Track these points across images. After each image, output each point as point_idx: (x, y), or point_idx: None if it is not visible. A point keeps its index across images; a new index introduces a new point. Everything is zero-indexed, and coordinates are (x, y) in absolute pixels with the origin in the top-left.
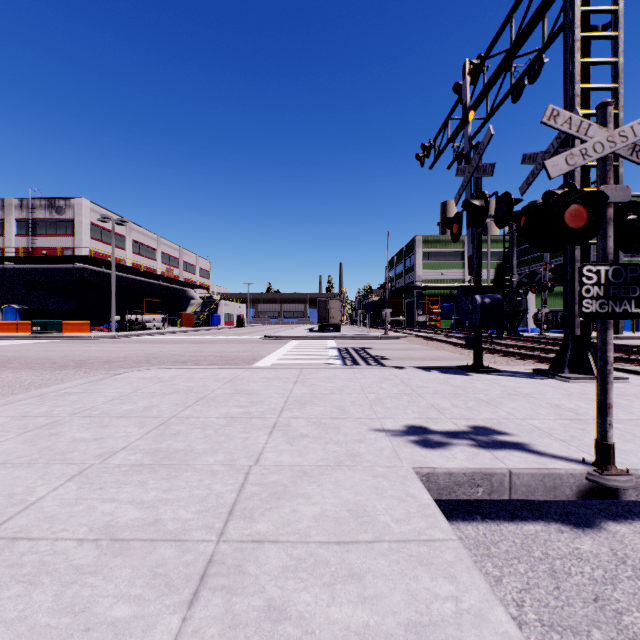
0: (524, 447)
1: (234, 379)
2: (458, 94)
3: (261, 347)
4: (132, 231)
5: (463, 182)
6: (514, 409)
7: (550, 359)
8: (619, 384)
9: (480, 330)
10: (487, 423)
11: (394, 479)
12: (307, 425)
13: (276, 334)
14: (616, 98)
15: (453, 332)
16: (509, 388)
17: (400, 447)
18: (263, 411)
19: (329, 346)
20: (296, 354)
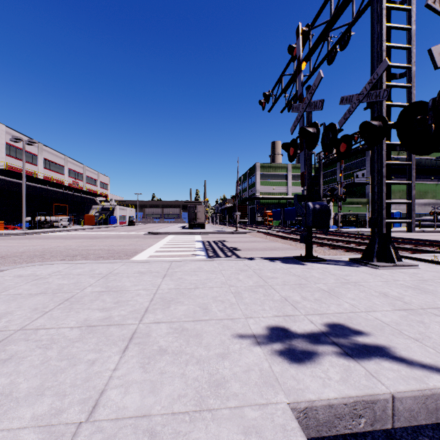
0: (388, 353)
1: (109, 274)
2: (291, 54)
3: (143, 241)
4: (43, 151)
5: (298, 116)
6: (354, 300)
7: (354, 249)
8: (413, 270)
9: (311, 229)
10: (339, 319)
11: (272, 436)
12: (168, 333)
13: (157, 231)
14: (410, 56)
15: (282, 228)
16: (339, 276)
17: (267, 364)
18: (125, 315)
19: (196, 240)
20: (170, 247)
